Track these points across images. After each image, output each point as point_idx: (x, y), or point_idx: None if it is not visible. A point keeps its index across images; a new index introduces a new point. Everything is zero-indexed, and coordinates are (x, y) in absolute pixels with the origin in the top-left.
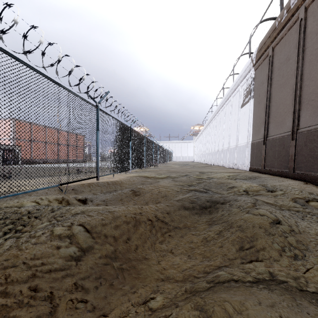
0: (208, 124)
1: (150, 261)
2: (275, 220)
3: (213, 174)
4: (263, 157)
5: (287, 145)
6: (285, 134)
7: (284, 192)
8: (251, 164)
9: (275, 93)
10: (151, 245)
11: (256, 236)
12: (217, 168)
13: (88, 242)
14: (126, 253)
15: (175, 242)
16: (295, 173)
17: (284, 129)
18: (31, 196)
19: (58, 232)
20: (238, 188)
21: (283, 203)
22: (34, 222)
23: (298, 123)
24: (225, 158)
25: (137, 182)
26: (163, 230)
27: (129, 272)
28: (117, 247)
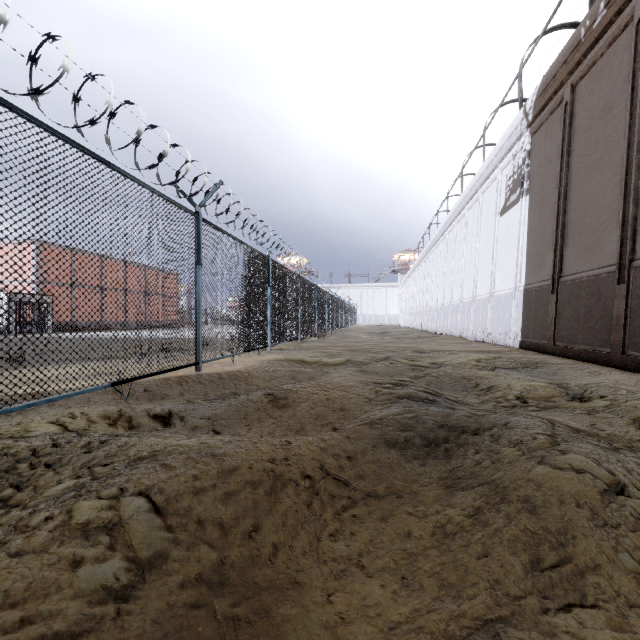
0: (430, 250)
1: (307, 592)
2: (613, 484)
3: (443, 355)
4: (551, 320)
5: (608, 294)
6: (603, 272)
7: (612, 403)
8: (523, 334)
9: (578, 182)
10: (310, 544)
11: (572, 531)
12: (450, 341)
13: (156, 543)
14: (250, 567)
15: (368, 534)
16: (626, 357)
17: (601, 261)
18: (53, 408)
19: (84, 516)
20: (504, 390)
21: (614, 432)
22: (40, 479)
23: (633, 248)
24: (466, 320)
25: (283, 375)
26: (338, 503)
27: (254, 630)
28: (227, 553)
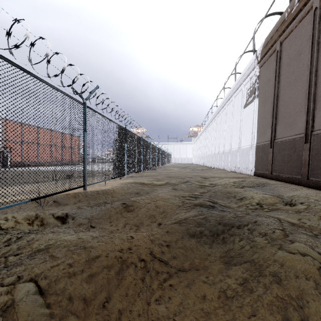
0: (208, 125)
1: None
2: None
3: (216, 179)
4: (270, 161)
5: (300, 148)
6: (297, 137)
7: (307, 207)
8: (255, 168)
9: (284, 91)
10: (143, 308)
11: (306, 297)
12: (219, 171)
13: (36, 319)
14: None
15: (179, 298)
16: (309, 180)
17: (296, 131)
18: None
19: None
20: (250, 199)
21: (311, 224)
22: None
23: (312, 125)
24: (226, 161)
25: (132, 191)
26: (161, 277)
27: None
28: (87, 320)
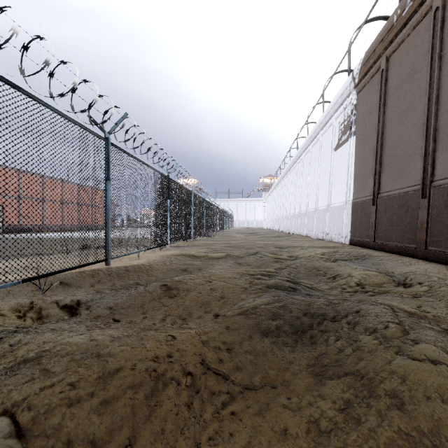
0: (285, 175)
1: None
2: None
3: (297, 250)
4: (372, 224)
5: (414, 206)
6: (410, 190)
7: (429, 288)
8: (352, 234)
9: (391, 126)
10: None
11: (444, 432)
12: (300, 239)
13: None
14: None
15: (246, 435)
16: (428, 251)
17: (408, 182)
18: None
19: None
20: (346, 278)
21: (437, 313)
22: None
23: (432, 172)
24: (310, 224)
25: (177, 267)
26: (218, 400)
27: None
28: None
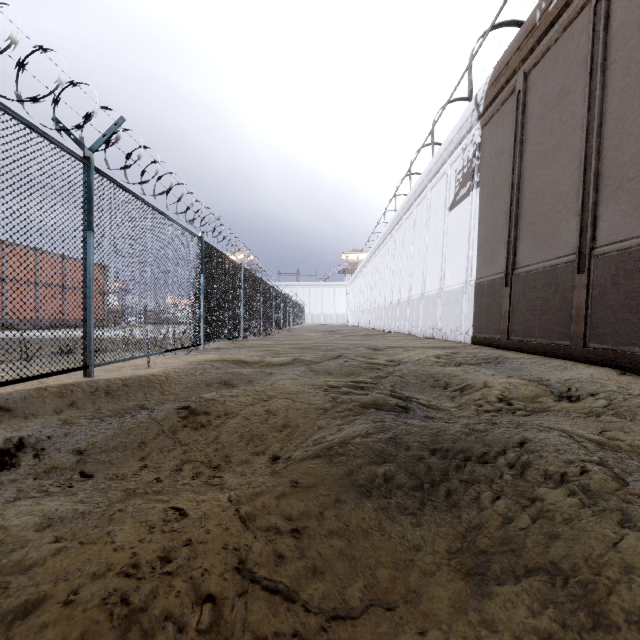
0: (378, 248)
1: None
2: None
3: (399, 351)
4: (505, 314)
5: (567, 285)
6: (561, 262)
7: (609, 402)
8: (475, 330)
9: (532, 171)
10: None
11: None
12: (401, 338)
13: None
14: None
15: None
16: (589, 349)
17: (558, 251)
18: None
19: None
20: (481, 390)
21: (633, 442)
22: None
23: (593, 235)
24: (415, 317)
25: (213, 379)
26: None
27: None
28: None
